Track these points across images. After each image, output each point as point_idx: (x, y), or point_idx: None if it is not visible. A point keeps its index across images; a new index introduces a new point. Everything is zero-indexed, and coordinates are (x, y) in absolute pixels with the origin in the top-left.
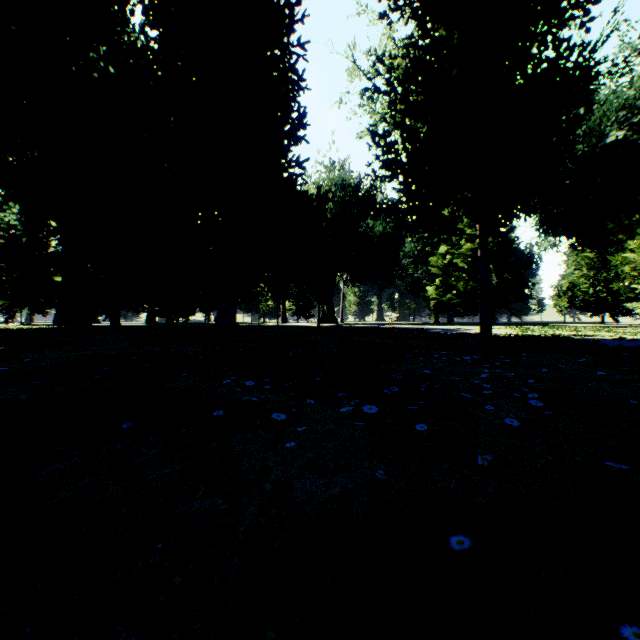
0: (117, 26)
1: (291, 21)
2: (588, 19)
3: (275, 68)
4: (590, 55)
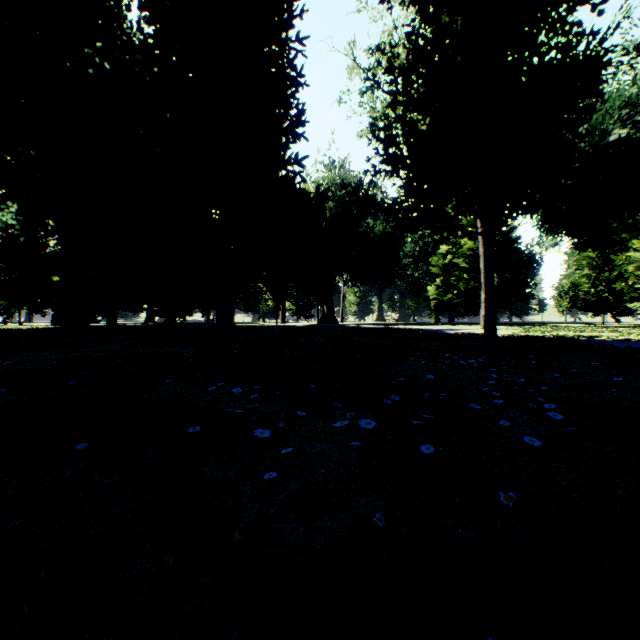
0: (112, 21)
1: (290, 16)
2: (601, 2)
3: (273, 64)
4: (601, 42)
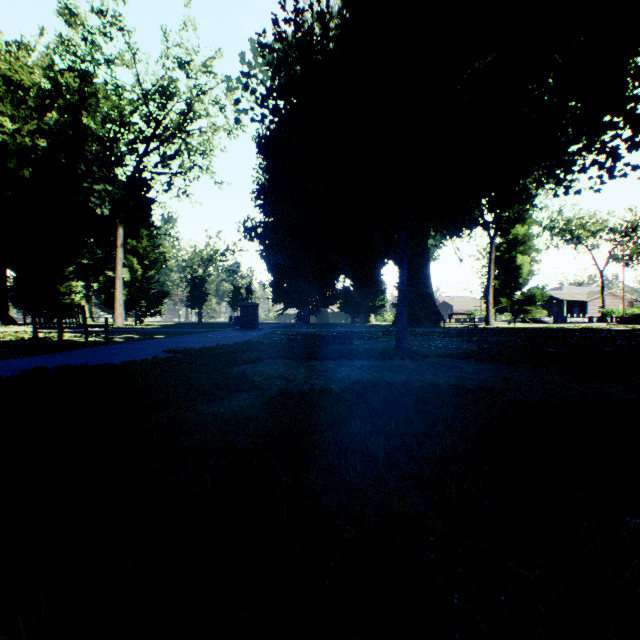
0: None
1: None
2: None
3: None
4: None
